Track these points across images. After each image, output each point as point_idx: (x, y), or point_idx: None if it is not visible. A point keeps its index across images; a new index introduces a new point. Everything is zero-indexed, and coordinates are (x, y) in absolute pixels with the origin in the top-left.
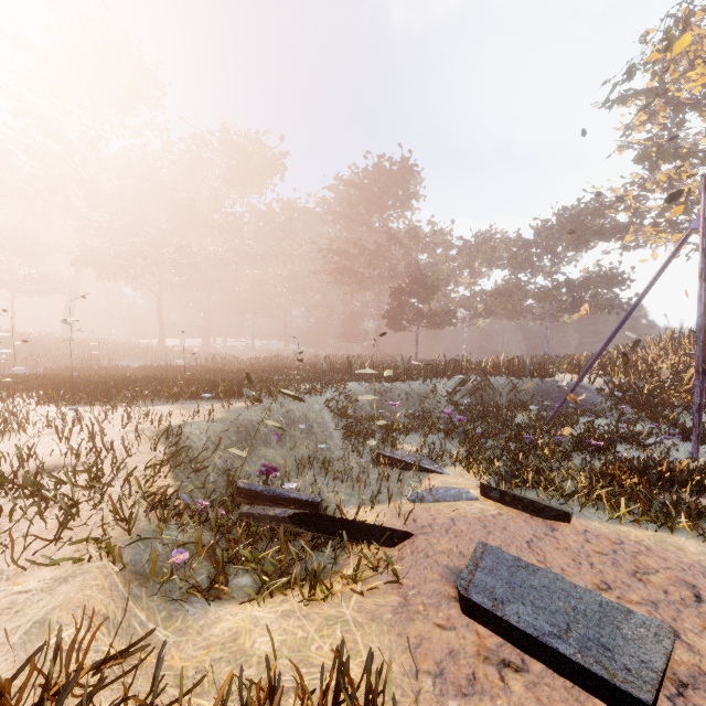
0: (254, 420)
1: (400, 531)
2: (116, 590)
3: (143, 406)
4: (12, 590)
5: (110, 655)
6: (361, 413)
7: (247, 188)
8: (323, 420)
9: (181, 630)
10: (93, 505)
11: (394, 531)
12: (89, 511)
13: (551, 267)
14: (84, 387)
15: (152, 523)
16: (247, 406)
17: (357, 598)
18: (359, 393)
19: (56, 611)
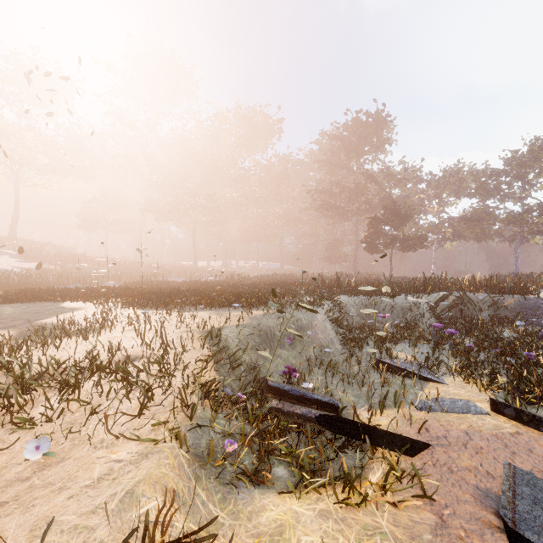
0: (271, 326)
1: (421, 442)
2: (183, 470)
3: (189, 311)
4: (110, 457)
5: (183, 535)
6: (351, 321)
7: (253, 148)
8: (325, 328)
9: (234, 513)
10: (162, 392)
11: (414, 441)
12: (160, 396)
13: (521, 193)
14: (150, 296)
15: (205, 411)
16: (265, 314)
17: (390, 508)
18: (348, 305)
19: (141, 484)
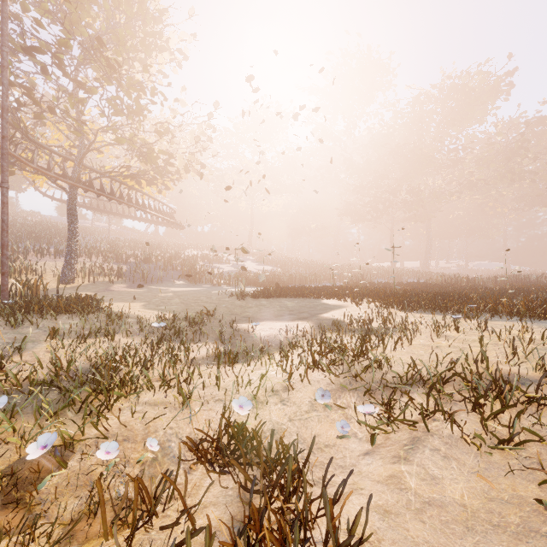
0: None
1: None
2: None
3: (489, 320)
4: None
5: None
6: None
7: (466, 121)
8: None
9: None
10: None
11: None
12: None
13: None
14: (406, 298)
15: None
16: None
17: None
18: None
19: None
